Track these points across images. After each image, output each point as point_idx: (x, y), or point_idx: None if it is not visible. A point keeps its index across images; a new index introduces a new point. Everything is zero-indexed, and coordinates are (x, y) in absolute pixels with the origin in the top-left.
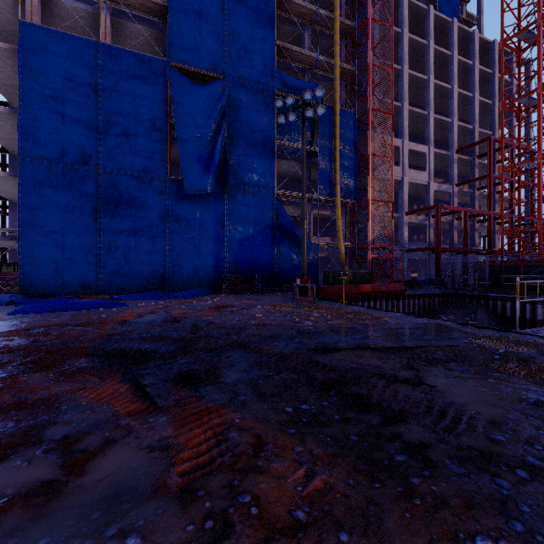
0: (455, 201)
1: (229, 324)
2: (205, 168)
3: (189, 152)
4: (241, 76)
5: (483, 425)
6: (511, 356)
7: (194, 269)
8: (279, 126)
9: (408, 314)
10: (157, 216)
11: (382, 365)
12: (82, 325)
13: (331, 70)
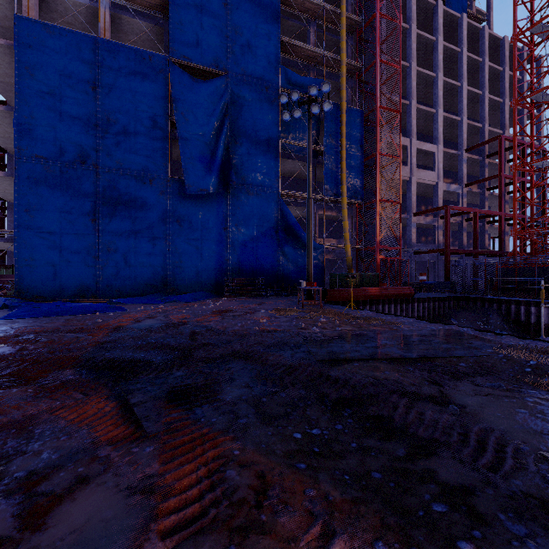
0: (464, 202)
1: (231, 330)
2: (207, 168)
3: (191, 151)
4: (245, 73)
5: (534, 461)
6: (544, 369)
7: (196, 272)
8: (283, 124)
9: (421, 320)
10: (158, 217)
11: (401, 379)
12: (75, 331)
13: (337, 67)
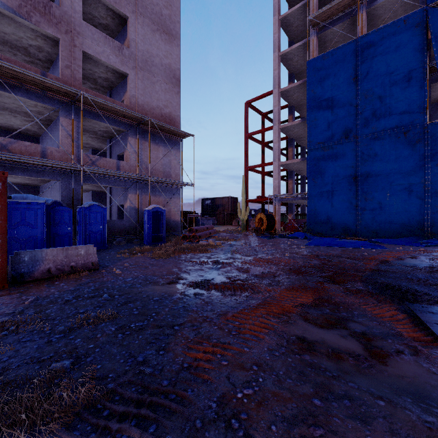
0: None
1: None
2: None
3: None
4: None
5: None
6: None
7: None
8: None
9: None
10: (413, 165)
11: None
12: (351, 258)
13: None
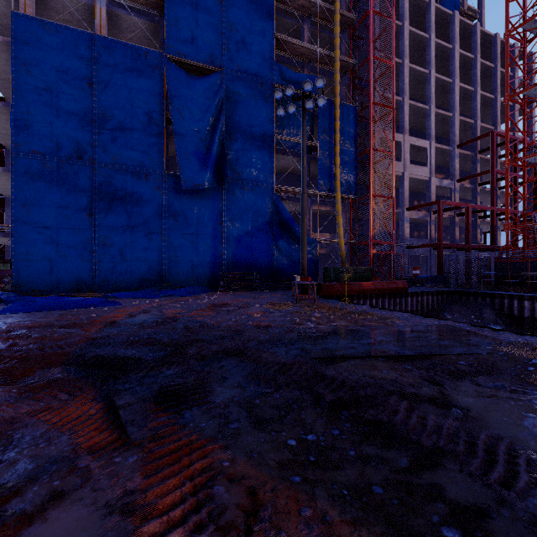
0: (456, 197)
1: (225, 325)
2: (202, 163)
3: (187, 146)
4: (240, 69)
5: None
6: None
7: (191, 266)
8: (278, 120)
9: (416, 315)
10: (154, 212)
11: (399, 378)
12: (68, 326)
13: (331, 64)
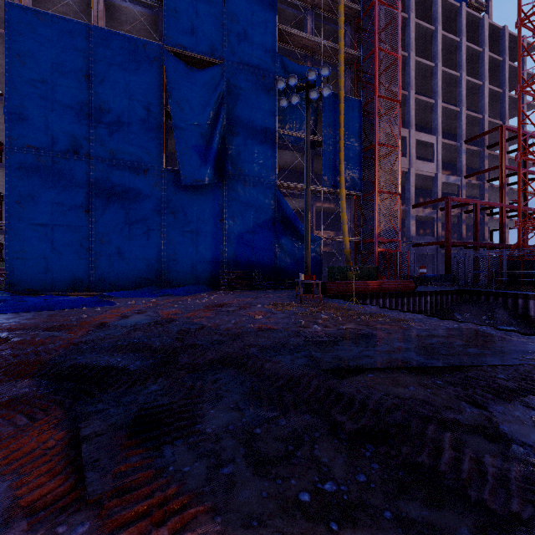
0: (463, 194)
1: (224, 328)
2: (202, 158)
3: (186, 141)
4: (241, 62)
5: None
6: None
7: (191, 265)
8: (280, 114)
9: (430, 316)
10: (152, 208)
11: (432, 398)
12: (54, 328)
13: (335, 57)
